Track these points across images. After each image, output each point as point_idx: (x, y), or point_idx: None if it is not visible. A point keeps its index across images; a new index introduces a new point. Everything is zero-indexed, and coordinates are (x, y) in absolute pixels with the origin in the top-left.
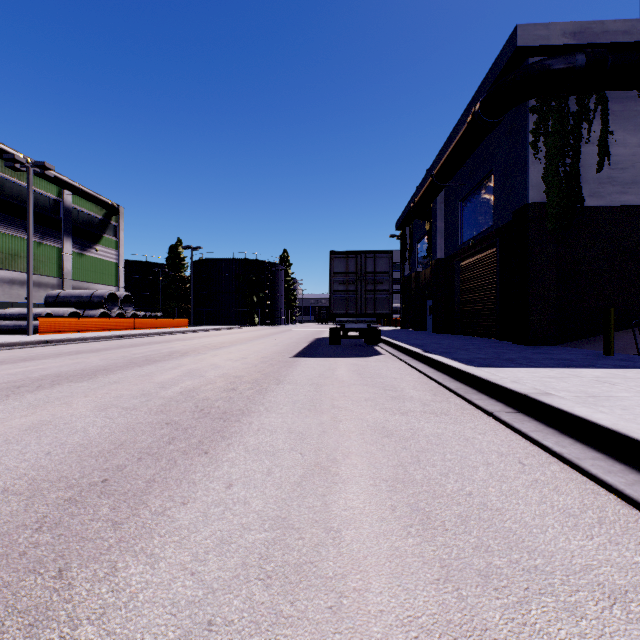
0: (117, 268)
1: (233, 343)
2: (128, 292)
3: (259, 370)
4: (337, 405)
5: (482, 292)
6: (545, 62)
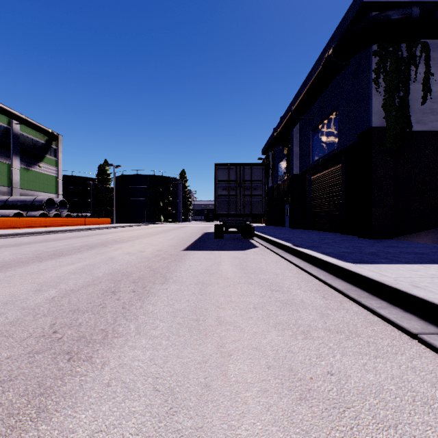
0: (57, 180)
1: (139, 237)
2: (68, 198)
3: (150, 265)
4: (224, 318)
5: (329, 198)
6: (387, 12)
